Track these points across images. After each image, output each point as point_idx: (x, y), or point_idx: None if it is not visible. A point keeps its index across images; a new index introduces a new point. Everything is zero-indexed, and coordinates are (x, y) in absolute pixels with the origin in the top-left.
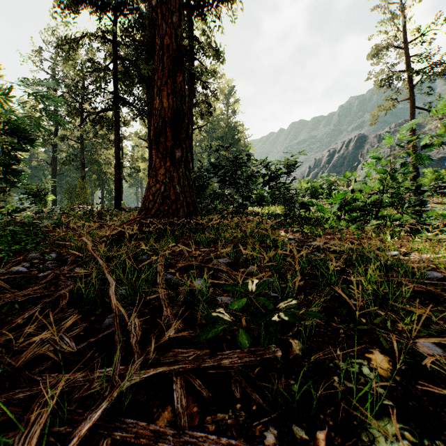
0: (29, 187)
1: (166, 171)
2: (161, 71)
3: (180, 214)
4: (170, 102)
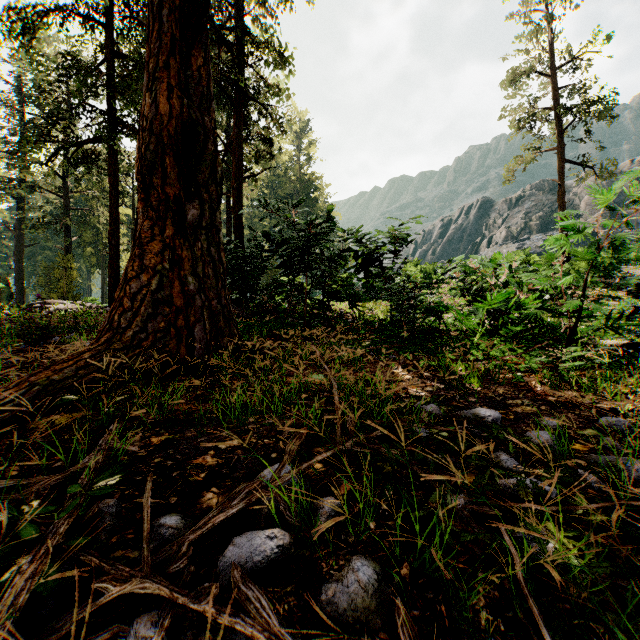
0: None
1: (164, 247)
2: (155, 40)
3: (196, 335)
4: (174, 105)
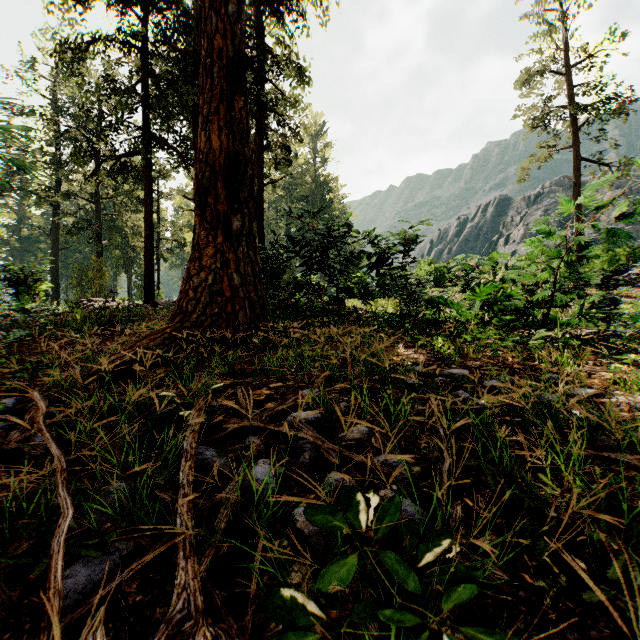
0: (11, 269)
1: (216, 251)
2: (209, 91)
3: (240, 319)
4: (223, 141)
